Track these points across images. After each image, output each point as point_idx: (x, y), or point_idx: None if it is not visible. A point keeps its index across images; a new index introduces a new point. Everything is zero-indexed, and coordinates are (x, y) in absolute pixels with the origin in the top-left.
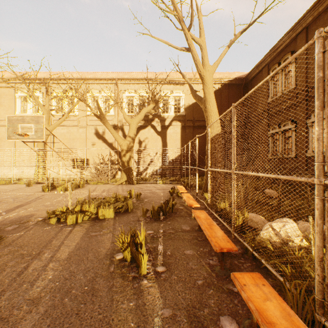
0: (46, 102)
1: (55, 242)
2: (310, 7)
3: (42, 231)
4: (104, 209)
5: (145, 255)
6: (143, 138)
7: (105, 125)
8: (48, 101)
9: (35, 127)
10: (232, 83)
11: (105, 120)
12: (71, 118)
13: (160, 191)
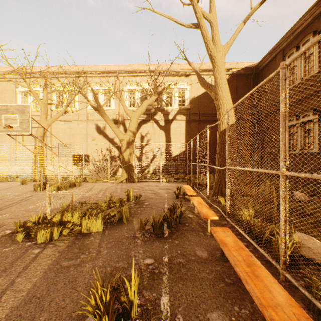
0: (44, 96)
1: (0, 282)
2: None
3: None
4: (90, 220)
5: None
6: (145, 133)
7: (103, 118)
8: (46, 94)
9: (20, 118)
10: (241, 74)
11: (103, 113)
12: (71, 113)
13: (163, 192)
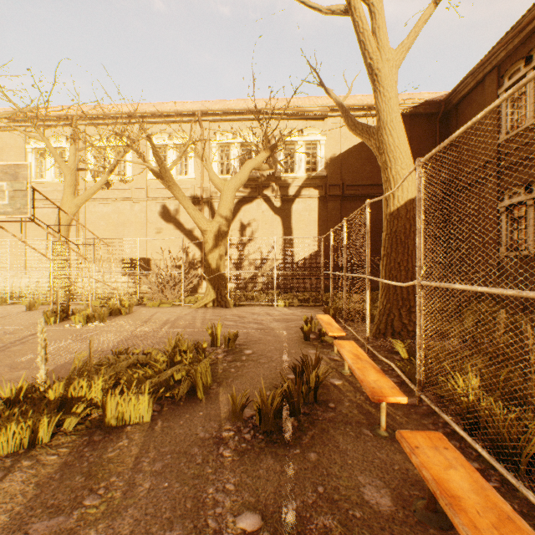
0: (71, 155)
1: None
2: None
3: None
4: (125, 397)
5: None
6: (247, 220)
7: (172, 191)
8: (74, 152)
9: (10, 188)
10: (418, 113)
11: (171, 182)
12: (120, 186)
13: (279, 327)
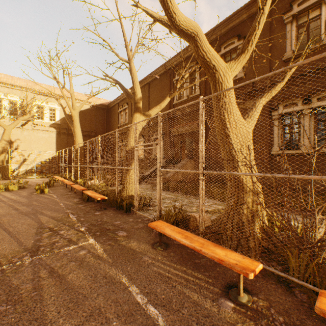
0: None
1: None
2: (131, 88)
3: None
4: (12, 186)
5: (47, 188)
6: (15, 139)
7: None
8: None
9: None
10: (99, 107)
11: None
12: None
13: (41, 181)
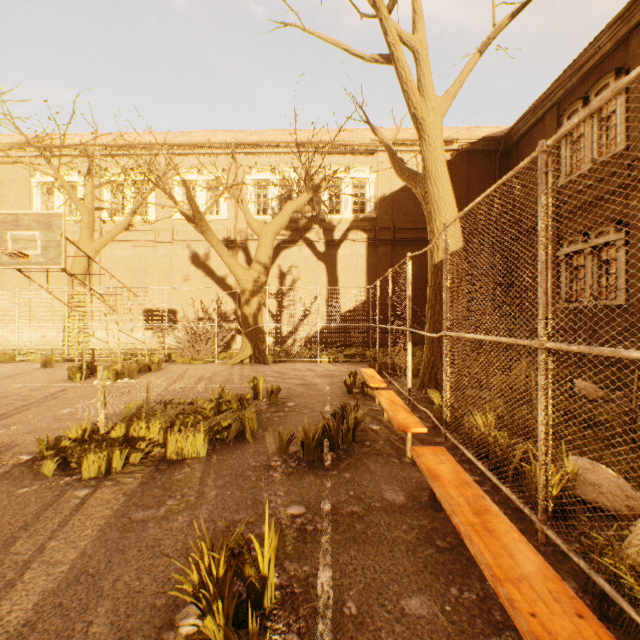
0: (88, 193)
1: (19, 547)
2: None
3: (6, 503)
4: (183, 435)
5: None
6: (288, 267)
7: (205, 237)
8: (92, 189)
9: (43, 237)
10: (476, 150)
11: (205, 227)
12: (141, 227)
13: (323, 382)
